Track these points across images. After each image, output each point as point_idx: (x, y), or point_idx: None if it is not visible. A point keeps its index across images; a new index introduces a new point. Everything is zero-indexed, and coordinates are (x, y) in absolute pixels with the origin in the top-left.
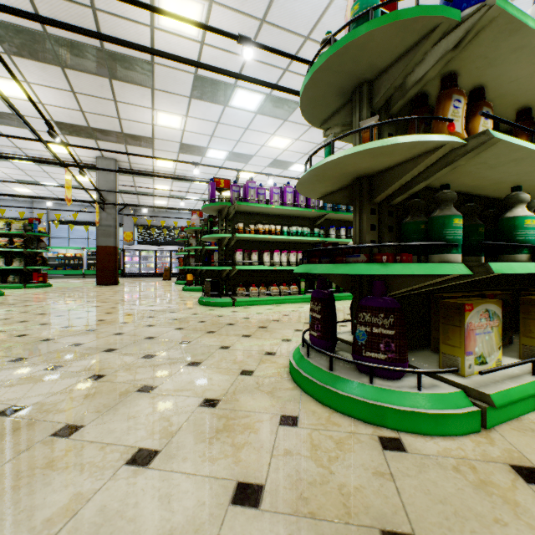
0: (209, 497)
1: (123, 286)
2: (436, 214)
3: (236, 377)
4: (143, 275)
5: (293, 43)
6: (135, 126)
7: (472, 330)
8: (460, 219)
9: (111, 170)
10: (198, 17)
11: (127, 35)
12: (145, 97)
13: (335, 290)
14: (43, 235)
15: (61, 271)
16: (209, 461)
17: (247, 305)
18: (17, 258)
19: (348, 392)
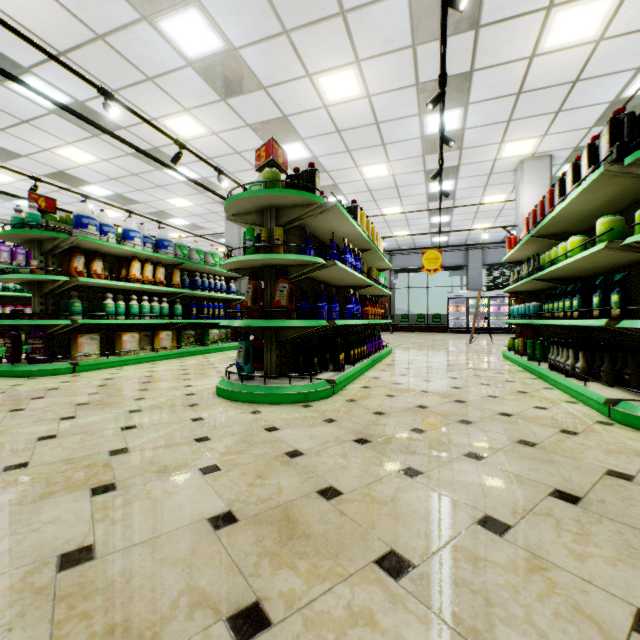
0: None
1: None
2: (70, 301)
3: None
4: None
5: (10, 119)
6: None
7: (83, 344)
8: (79, 303)
9: None
10: None
11: None
12: None
13: None
14: None
15: None
16: None
17: None
18: None
19: (19, 369)
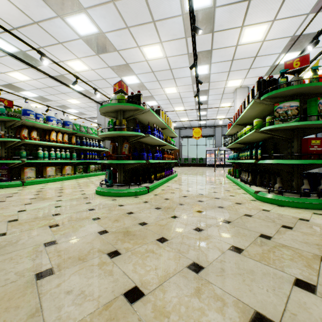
0: None
1: None
2: (20, 151)
3: None
4: None
5: None
6: None
7: (27, 172)
8: (25, 152)
9: None
10: None
11: None
12: None
13: None
14: None
15: None
16: None
17: None
18: None
19: None
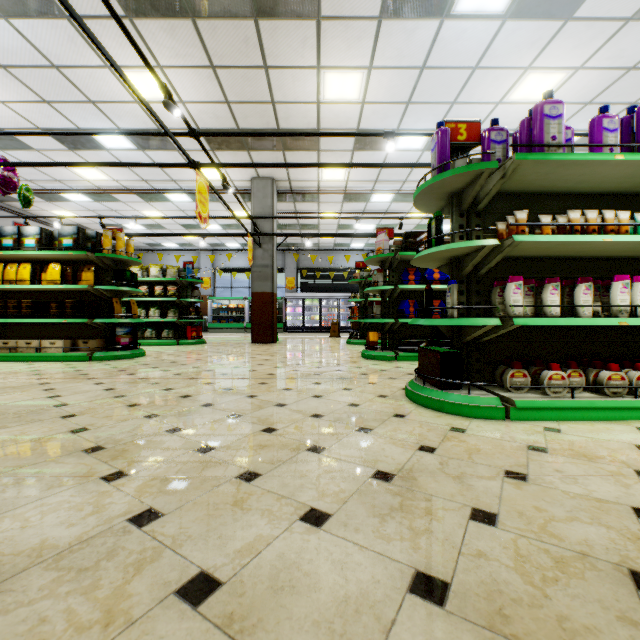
0: None
1: (281, 345)
2: None
3: None
4: (306, 329)
5: None
6: (293, 113)
7: None
8: None
9: (257, 164)
10: None
11: None
12: (307, 44)
13: None
14: (196, 281)
15: (224, 324)
16: None
17: (541, 418)
18: (171, 309)
19: None
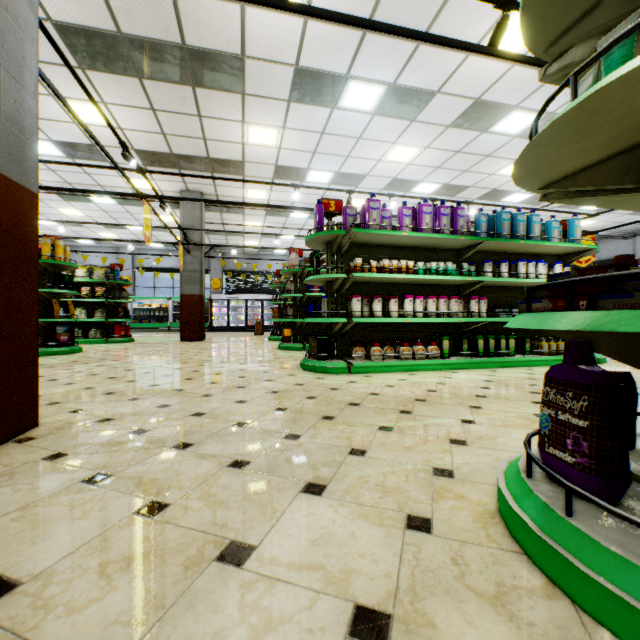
0: None
1: (209, 342)
2: None
3: (401, 535)
4: (232, 329)
5: None
6: (222, 148)
7: None
8: None
9: (194, 199)
10: None
11: (212, 21)
12: (234, 107)
13: (494, 352)
14: (125, 283)
15: (146, 324)
16: None
17: (367, 372)
18: (98, 310)
19: None
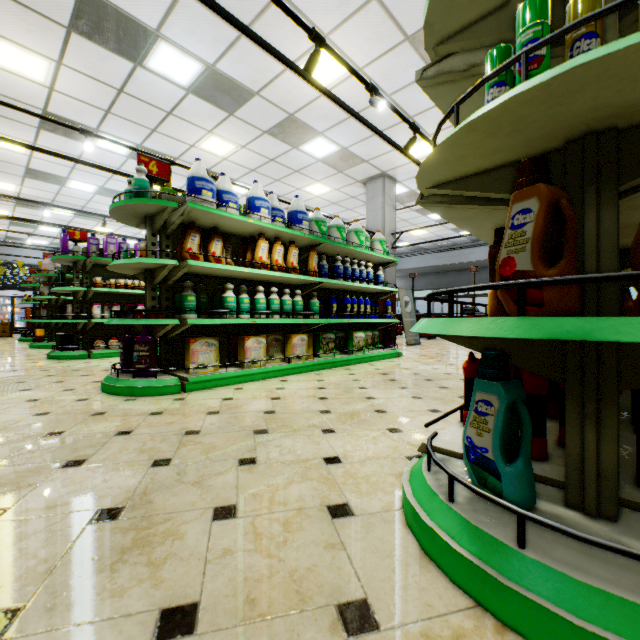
0: (22, 416)
1: None
2: (182, 294)
3: (59, 392)
4: None
5: (157, 114)
6: None
7: (196, 352)
8: (193, 297)
9: None
10: (45, 69)
11: None
12: None
13: None
14: None
15: None
16: (25, 411)
17: (105, 357)
18: None
19: (121, 385)
